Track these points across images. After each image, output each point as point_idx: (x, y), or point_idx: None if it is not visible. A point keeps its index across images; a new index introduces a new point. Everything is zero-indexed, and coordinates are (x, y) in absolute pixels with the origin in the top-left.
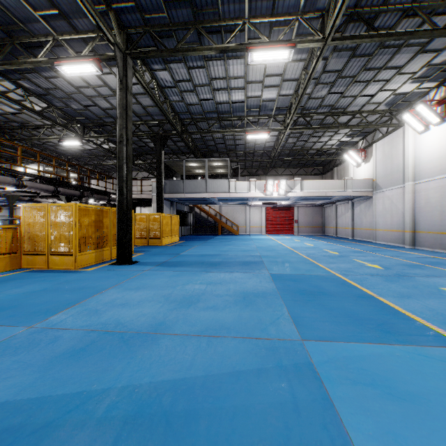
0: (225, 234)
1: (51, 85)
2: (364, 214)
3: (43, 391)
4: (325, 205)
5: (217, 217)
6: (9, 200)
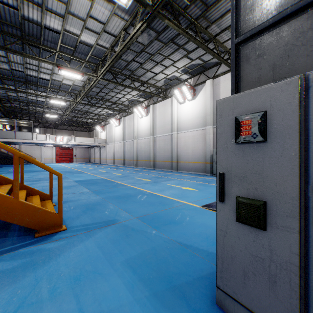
0: (25, 164)
1: None
2: (104, 153)
3: None
4: (90, 147)
5: None
6: None
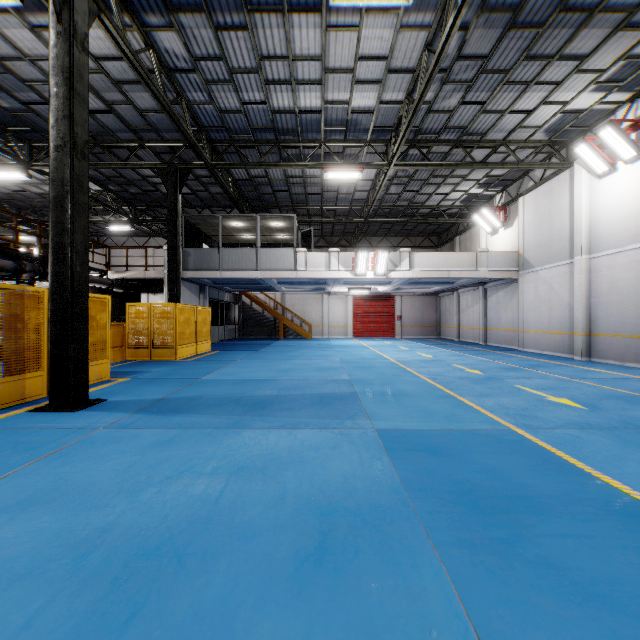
0: (290, 338)
1: None
2: (504, 306)
3: None
4: (442, 293)
5: (277, 311)
6: None
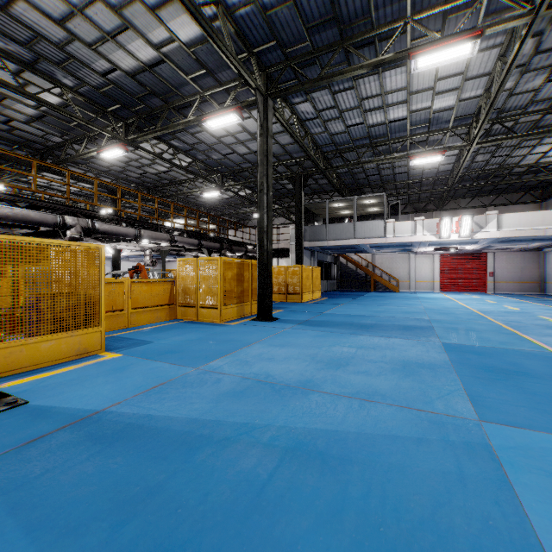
0: (380, 291)
1: (196, 140)
2: None
3: (219, 417)
4: (545, 248)
5: (368, 269)
6: (161, 254)
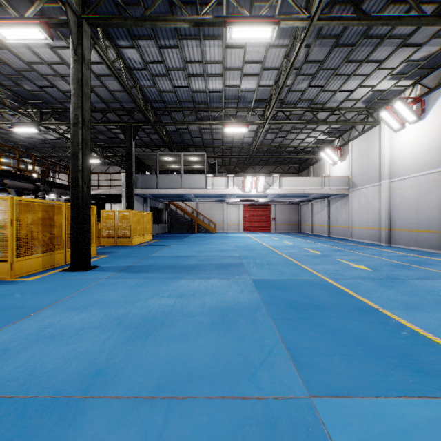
0: (202, 232)
1: None
2: (340, 212)
3: None
4: (302, 203)
5: (193, 215)
6: None
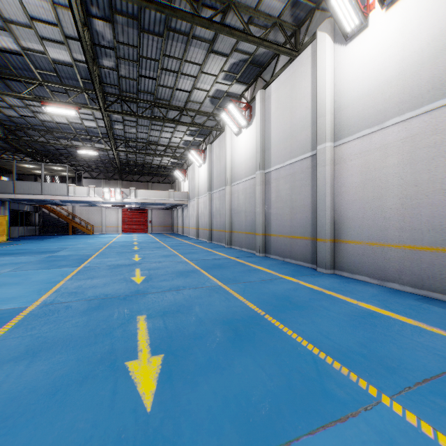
0: (79, 234)
1: None
2: (187, 216)
3: None
4: (173, 208)
5: (69, 217)
6: None
